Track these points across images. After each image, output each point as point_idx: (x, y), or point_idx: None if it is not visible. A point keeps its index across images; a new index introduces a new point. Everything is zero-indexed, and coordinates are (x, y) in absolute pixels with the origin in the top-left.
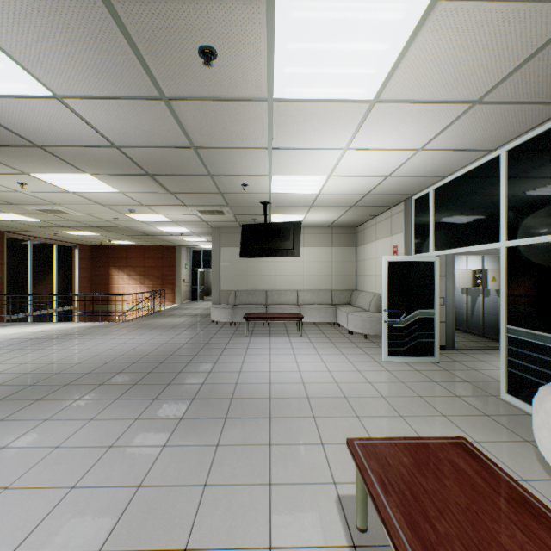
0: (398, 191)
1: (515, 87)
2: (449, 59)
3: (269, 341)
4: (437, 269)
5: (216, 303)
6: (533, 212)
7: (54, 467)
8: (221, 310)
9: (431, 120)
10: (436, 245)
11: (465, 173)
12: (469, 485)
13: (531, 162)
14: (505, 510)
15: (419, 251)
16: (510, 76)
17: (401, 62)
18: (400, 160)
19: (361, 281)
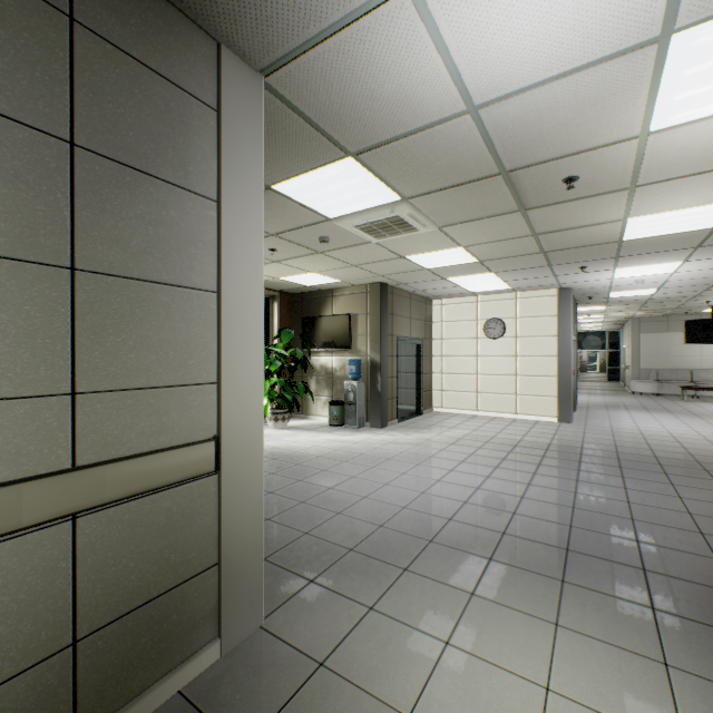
0: None
1: None
2: None
3: (712, 404)
4: None
5: (635, 379)
6: None
7: (663, 418)
8: (646, 383)
9: None
10: None
11: None
12: None
13: None
14: None
15: None
16: None
17: None
18: None
19: None
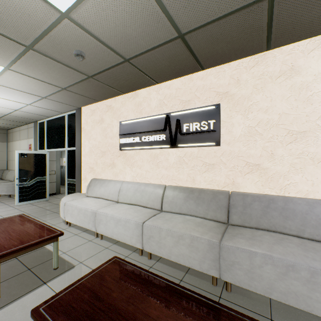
0: (27, 117)
1: (56, 98)
2: (24, 84)
3: None
4: (48, 158)
5: None
6: (73, 139)
7: None
8: None
9: (28, 97)
10: (48, 147)
11: (57, 118)
12: (13, 222)
13: (73, 121)
14: (21, 223)
15: (41, 149)
16: (52, 95)
17: (0, 77)
18: (21, 106)
19: (11, 164)
